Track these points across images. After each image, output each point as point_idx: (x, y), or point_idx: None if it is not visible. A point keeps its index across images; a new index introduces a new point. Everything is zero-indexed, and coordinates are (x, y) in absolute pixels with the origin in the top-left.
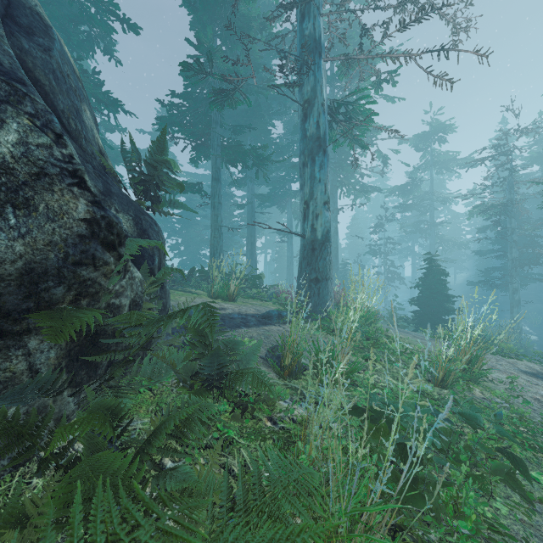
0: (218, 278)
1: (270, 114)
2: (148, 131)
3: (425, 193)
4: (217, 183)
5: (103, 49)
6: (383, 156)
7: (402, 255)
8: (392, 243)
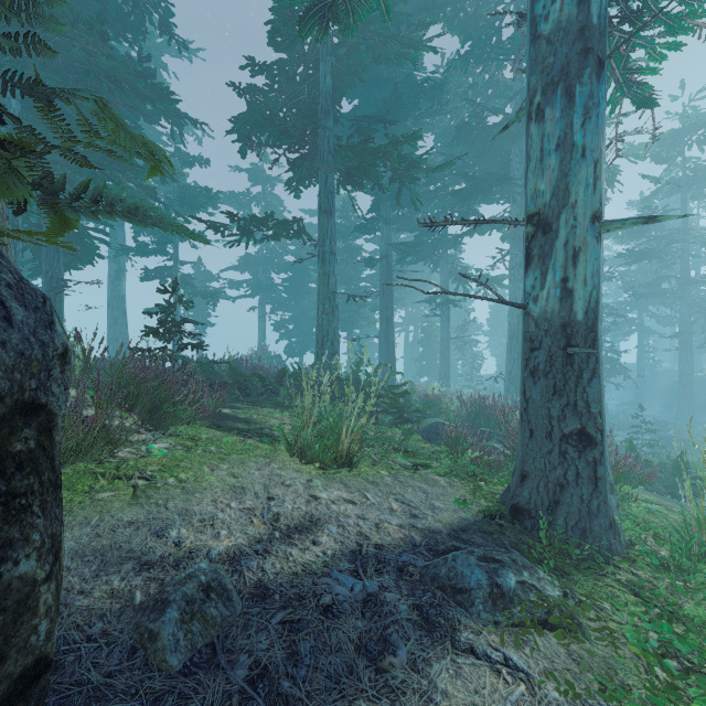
0: (313, 414)
1: (416, 117)
2: (245, 169)
3: (673, 230)
4: (328, 218)
5: (159, 25)
6: (609, 169)
7: (619, 332)
8: (613, 314)
